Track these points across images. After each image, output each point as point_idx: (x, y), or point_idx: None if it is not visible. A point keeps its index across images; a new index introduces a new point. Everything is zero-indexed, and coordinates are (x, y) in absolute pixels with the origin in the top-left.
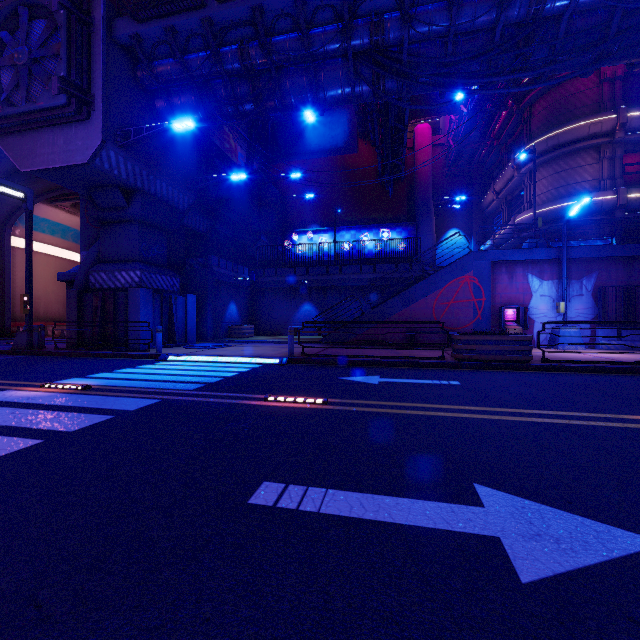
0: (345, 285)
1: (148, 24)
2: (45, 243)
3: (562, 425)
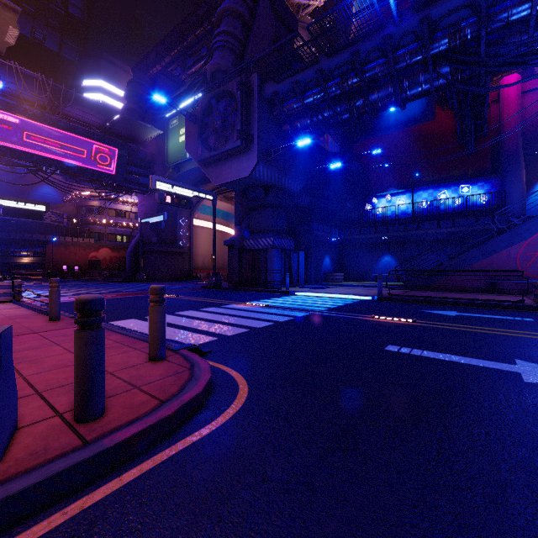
0: (423, 239)
1: (282, 83)
2: (208, 221)
3: None
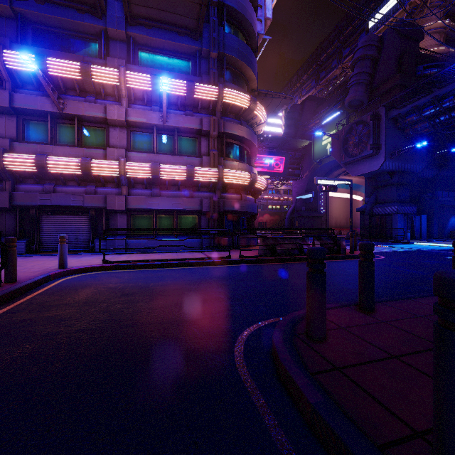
0: None
1: (404, 108)
2: (339, 192)
3: None
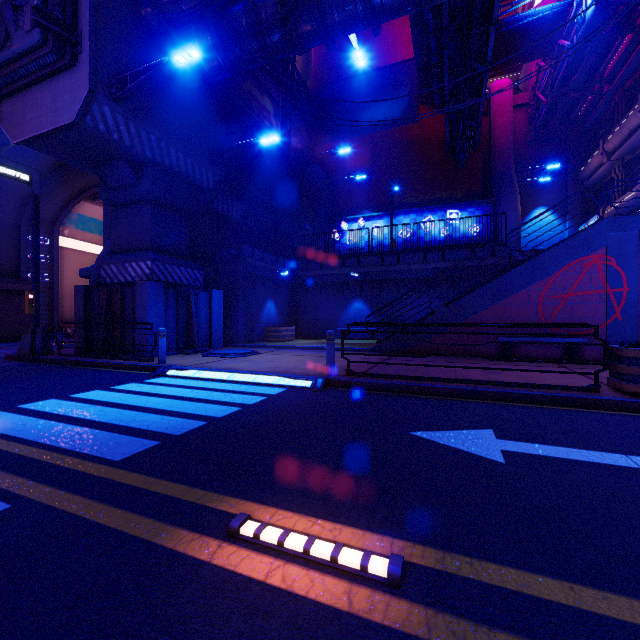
0: (404, 277)
1: None
2: (94, 243)
3: None
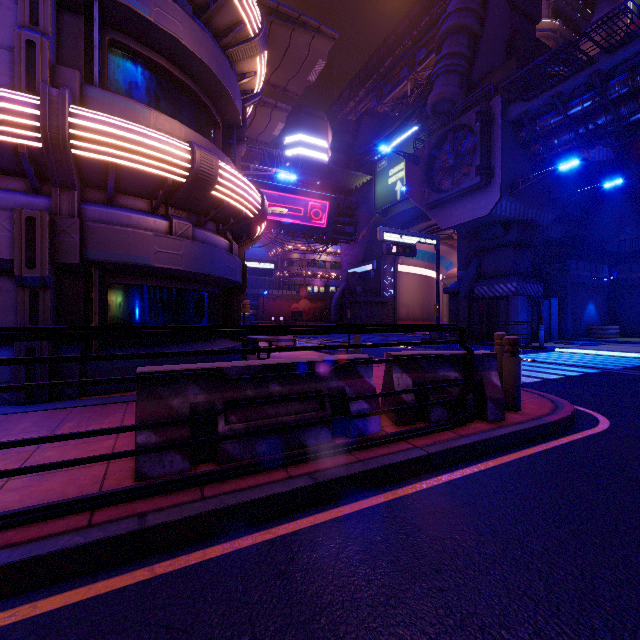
0: None
1: (536, 100)
2: (412, 266)
3: None
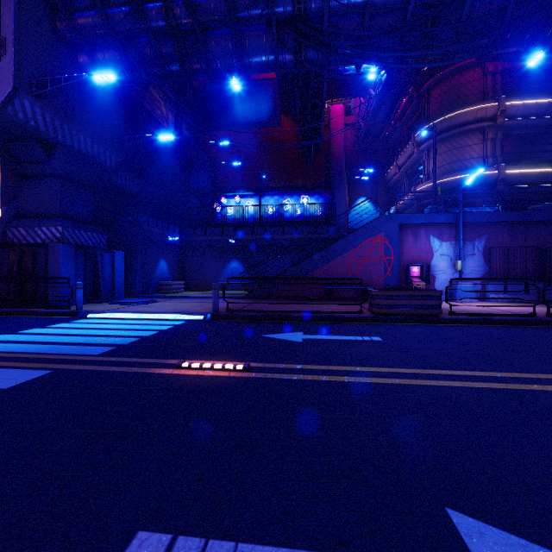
0: (269, 244)
1: None
2: None
3: (503, 391)
